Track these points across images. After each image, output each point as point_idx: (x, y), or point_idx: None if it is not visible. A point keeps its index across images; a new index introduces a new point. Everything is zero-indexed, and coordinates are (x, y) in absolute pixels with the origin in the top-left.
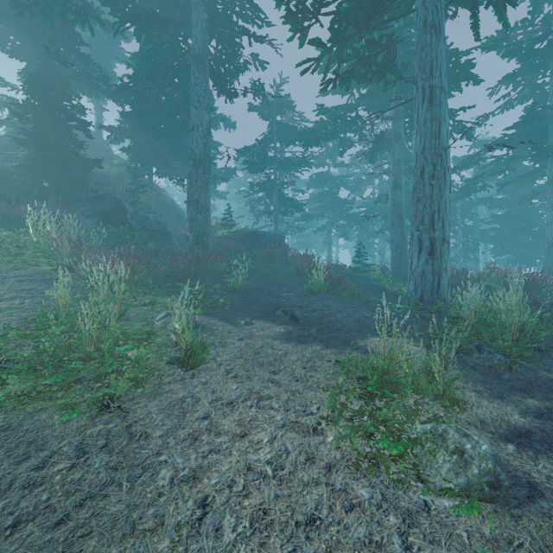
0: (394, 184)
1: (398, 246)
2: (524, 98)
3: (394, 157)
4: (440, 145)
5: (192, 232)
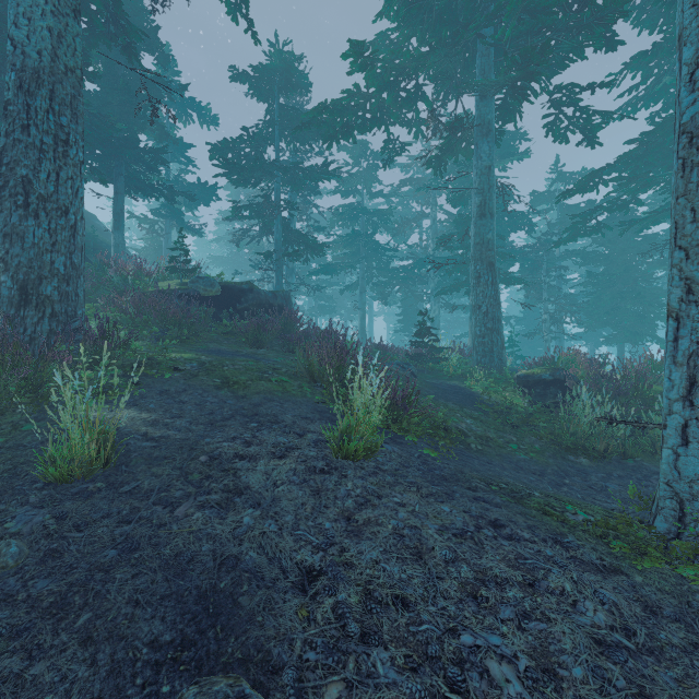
0: (481, 209)
1: (489, 316)
2: (654, 97)
3: (481, 162)
4: None
5: (8, 269)
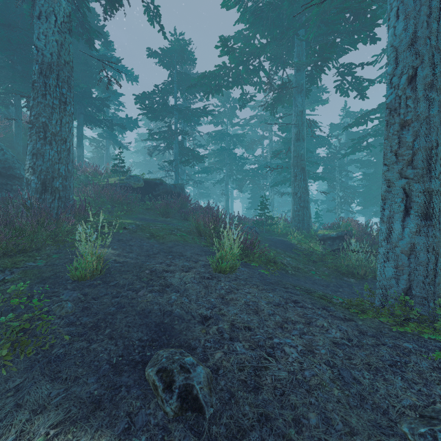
0: (297, 136)
1: (301, 199)
2: None
3: (297, 108)
4: (440, 34)
5: (35, 173)
